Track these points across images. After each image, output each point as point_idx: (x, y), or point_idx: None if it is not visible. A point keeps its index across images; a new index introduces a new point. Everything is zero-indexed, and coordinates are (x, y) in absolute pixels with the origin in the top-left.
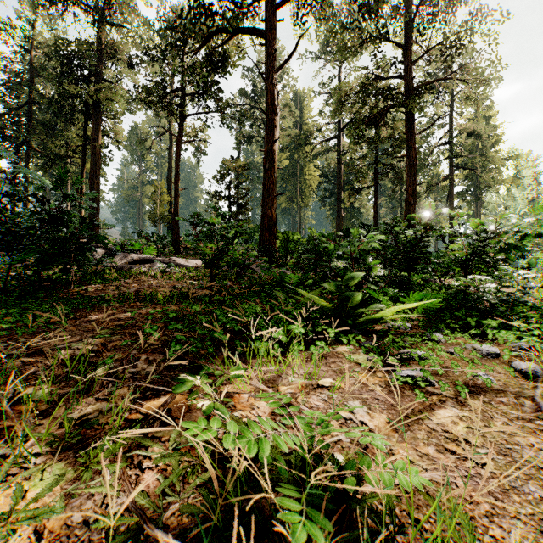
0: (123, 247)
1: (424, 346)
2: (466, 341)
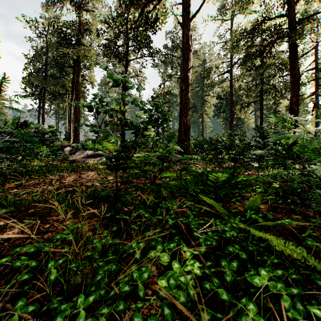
0: (83, 146)
1: None
2: None
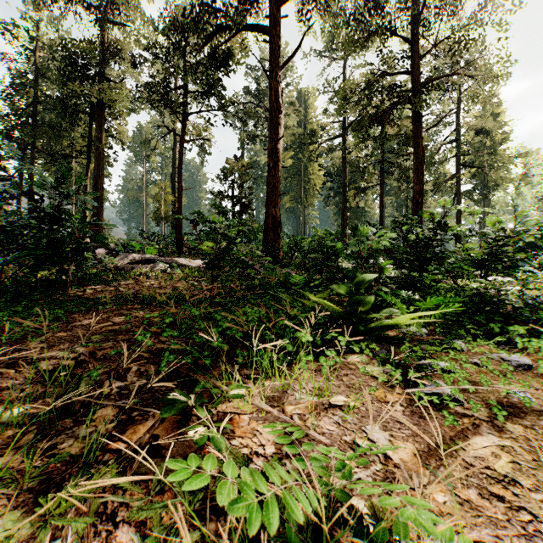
0: (125, 247)
1: (445, 355)
2: (490, 350)
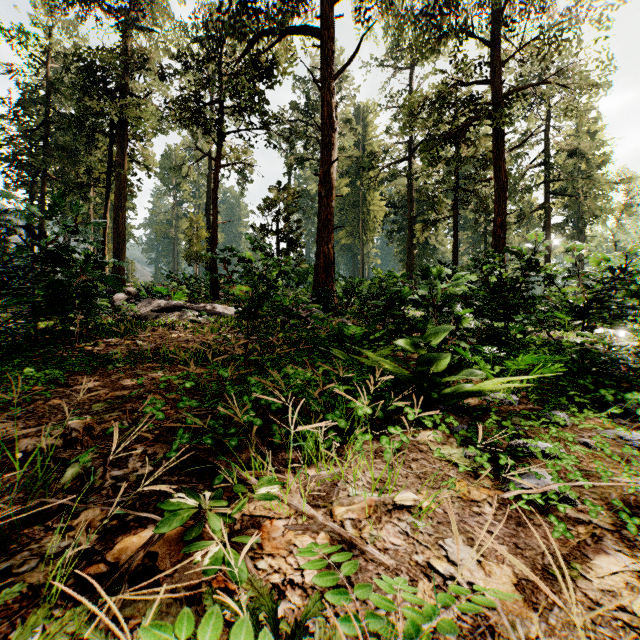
0: (149, 291)
1: (543, 432)
2: (602, 424)
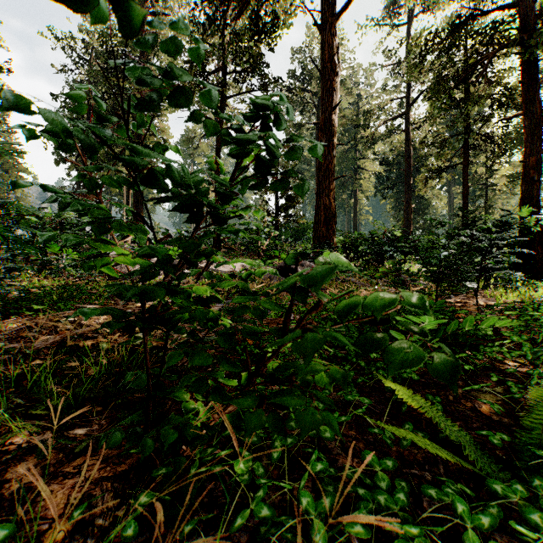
0: None
1: None
2: None
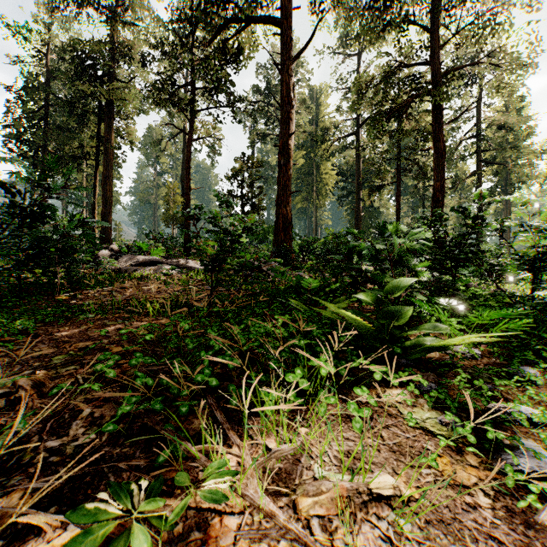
0: (129, 248)
1: (517, 392)
2: None
